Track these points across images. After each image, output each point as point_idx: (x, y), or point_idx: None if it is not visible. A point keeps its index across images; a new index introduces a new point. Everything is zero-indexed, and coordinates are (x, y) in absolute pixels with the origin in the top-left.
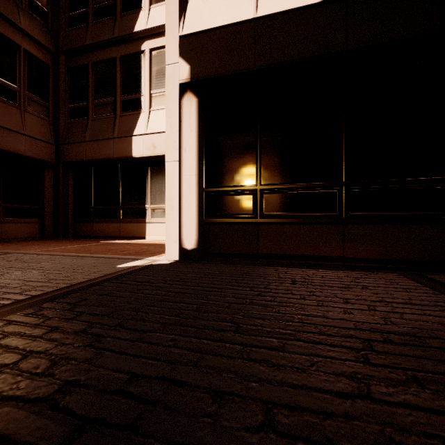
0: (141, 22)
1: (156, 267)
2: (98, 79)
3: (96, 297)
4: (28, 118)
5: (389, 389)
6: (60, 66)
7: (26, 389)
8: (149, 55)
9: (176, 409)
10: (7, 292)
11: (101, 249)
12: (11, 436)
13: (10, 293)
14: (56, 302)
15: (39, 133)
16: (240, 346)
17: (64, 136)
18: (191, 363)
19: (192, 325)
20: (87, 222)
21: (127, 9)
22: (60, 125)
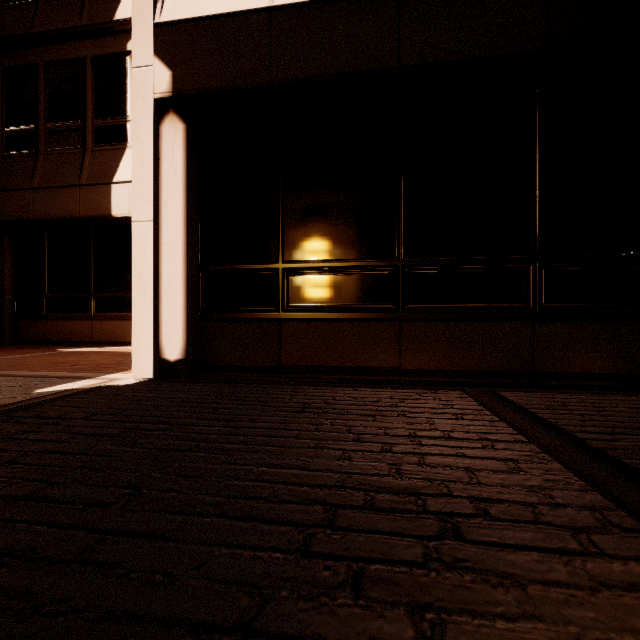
0: (126, 6)
1: (102, 390)
2: (55, 90)
3: None
4: None
5: (297, 606)
6: None
7: None
8: None
9: None
10: None
11: (38, 363)
12: None
13: None
14: None
15: None
16: (101, 536)
17: None
18: None
19: (54, 498)
20: (36, 319)
21: None
22: None
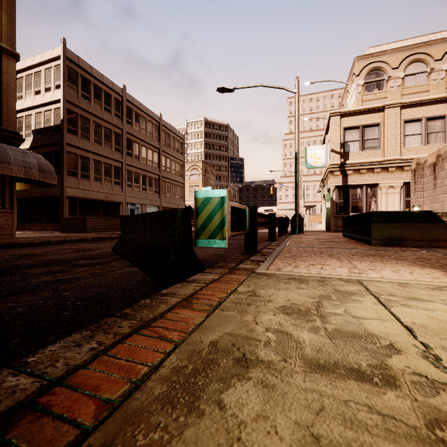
0: None
1: None
2: None
3: None
4: None
5: None
6: None
7: None
8: None
9: None
10: None
11: None
12: None
13: None
14: None
15: None
16: None
17: None
18: None
19: None
20: None
21: None
22: None
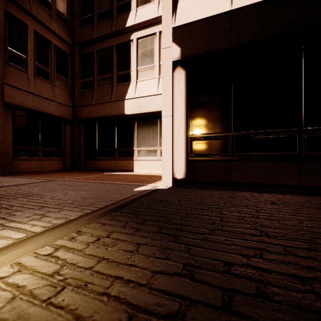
0: (131, 20)
1: (161, 191)
2: (100, 61)
3: (142, 210)
4: (56, 90)
5: None
6: (75, 54)
7: (161, 266)
8: (136, 42)
9: (280, 286)
10: (80, 205)
11: (110, 178)
12: (184, 295)
13: (83, 206)
14: (120, 212)
15: (63, 100)
16: (281, 246)
17: (78, 101)
18: (257, 256)
19: (231, 231)
20: (93, 160)
21: (121, 11)
22: (75, 94)
